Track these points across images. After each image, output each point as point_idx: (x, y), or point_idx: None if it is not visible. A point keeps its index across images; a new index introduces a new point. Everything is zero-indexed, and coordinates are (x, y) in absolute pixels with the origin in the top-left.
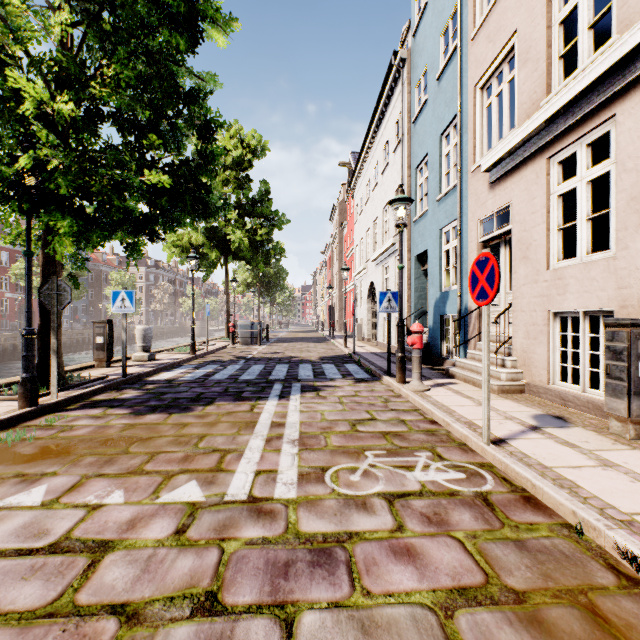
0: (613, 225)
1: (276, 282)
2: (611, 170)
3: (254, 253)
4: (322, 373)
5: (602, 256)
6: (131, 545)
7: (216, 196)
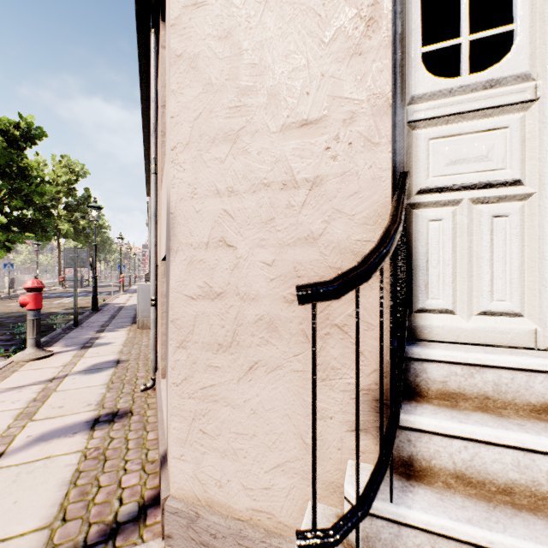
0: None
1: (103, 247)
2: None
3: (78, 235)
4: (99, 294)
5: None
6: None
7: (51, 230)
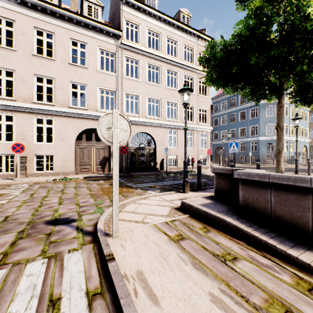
0: (14, 136)
1: None
2: (14, 125)
3: None
4: None
5: (11, 142)
6: (35, 192)
7: None
